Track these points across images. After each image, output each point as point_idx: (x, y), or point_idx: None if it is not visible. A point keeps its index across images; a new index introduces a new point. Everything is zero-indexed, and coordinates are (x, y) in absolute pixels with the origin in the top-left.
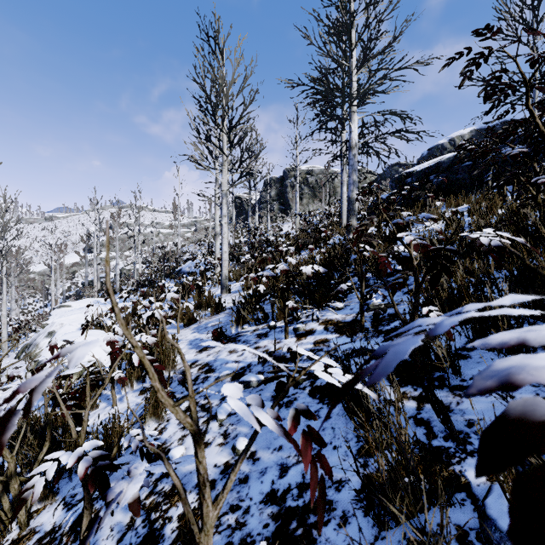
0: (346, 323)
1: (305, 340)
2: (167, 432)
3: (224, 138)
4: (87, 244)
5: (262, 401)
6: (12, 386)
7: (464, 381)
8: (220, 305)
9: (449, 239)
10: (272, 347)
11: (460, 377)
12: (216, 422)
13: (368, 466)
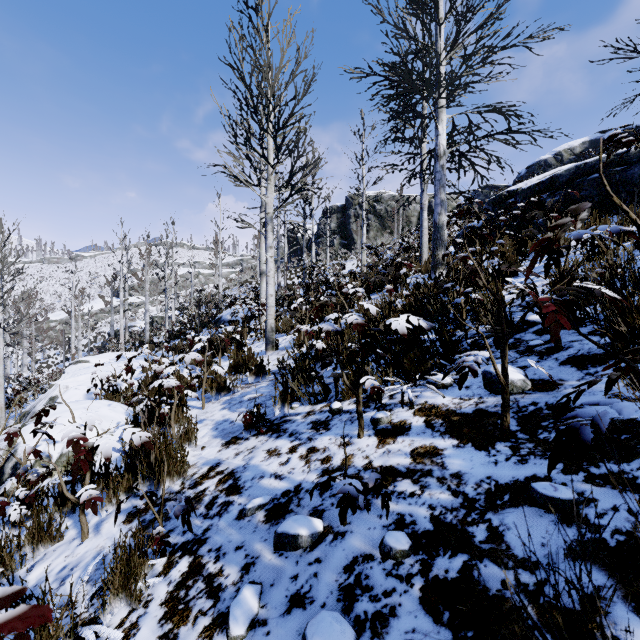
0: (465, 415)
1: (394, 444)
2: (136, 639)
3: (269, 143)
4: (113, 287)
5: None
6: None
7: None
8: (263, 368)
9: None
10: (337, 452)
11: None
12: None
13: None
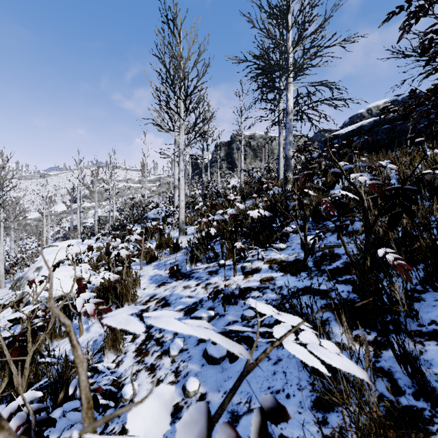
0: (289, 262)
1: (251, 277)
2: (123, 365)
3: (181, 105)
4: (72, 196)
5: (208, 418)
6: (3, 313)
7: (422, 327)
8: (178, 245)
9: (407, 178)
10: (222, 283)
11: (417, 322)
12: (169, 358)
13: (327, 424)
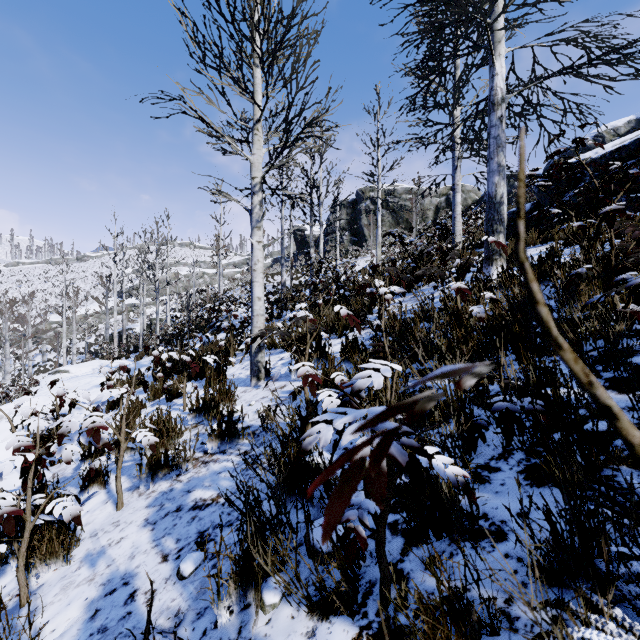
0: None
1: None
2: None
3: (256, 75)
4: (107, 288)
5: None
6: None
7: None
8: (232, 427)
9: None
10: None
11: None
12: None
13: None
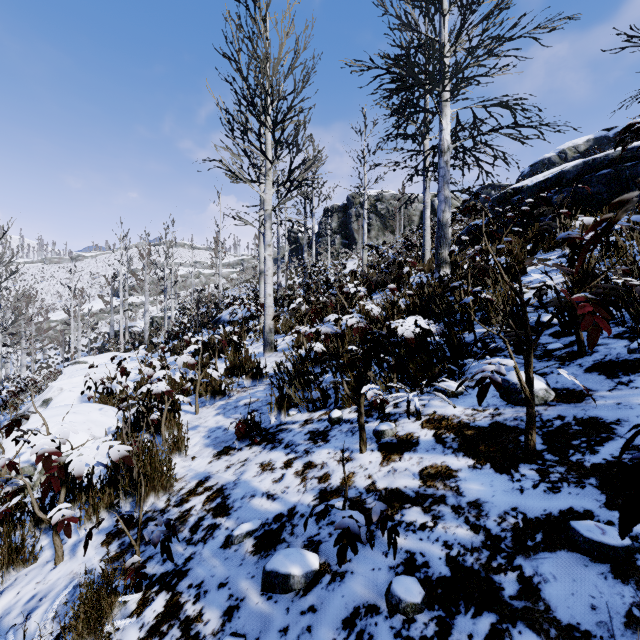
0: (480, 429)
1: (400, 462)
2: None
3: (267, 138)
4: (112, 287)
5: None
6: None
7: None
8: (259, 371)
9: None
10: (337, 469)
11: None
12: None
13: None
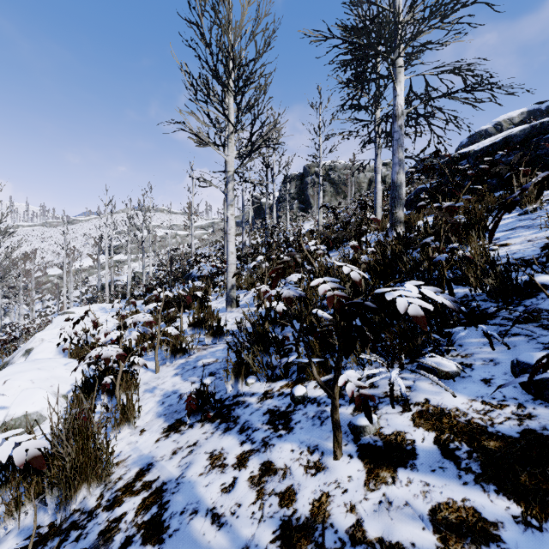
0: (508, 442)
1: (394, 487)
2: None
3: (230, 102)
4: (99, 247)
5: None
6: None
7: None
8: (220, 329)
9: None
10: (304, 483)
11: None
12: None
13: None
